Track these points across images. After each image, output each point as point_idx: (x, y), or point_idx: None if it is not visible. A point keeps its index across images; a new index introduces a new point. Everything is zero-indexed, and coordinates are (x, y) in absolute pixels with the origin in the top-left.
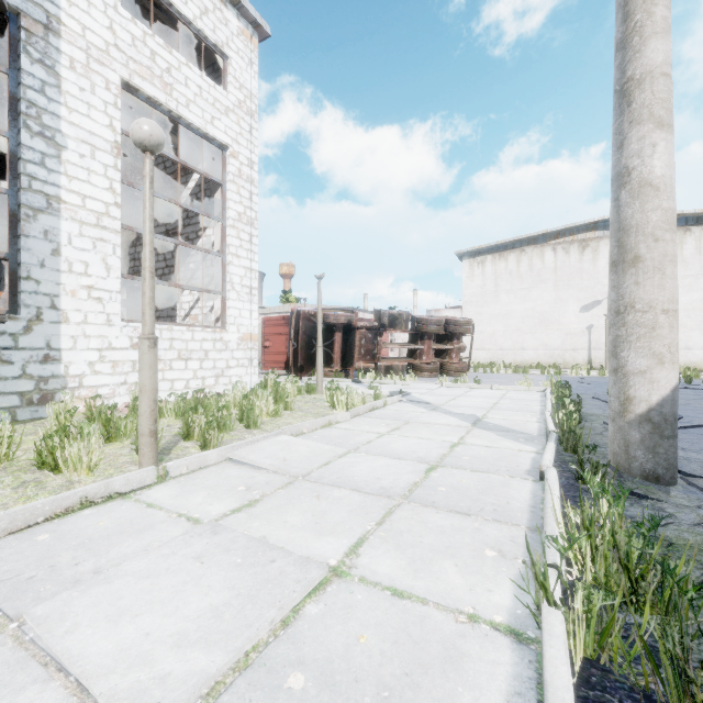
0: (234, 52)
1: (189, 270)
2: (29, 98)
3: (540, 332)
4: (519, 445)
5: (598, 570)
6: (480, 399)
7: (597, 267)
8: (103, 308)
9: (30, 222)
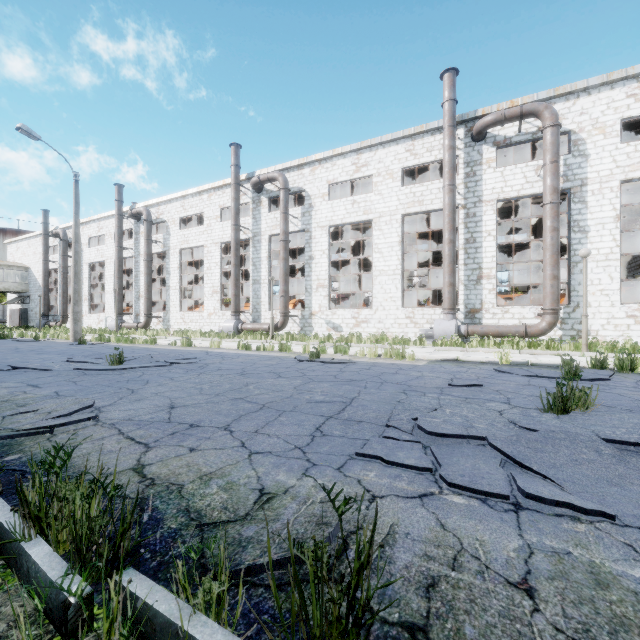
0: None
1: None
2: (574, 219)
3: None
4: None
5: (615, 362)
6: None
7: None
8: (609, 298)
9: (574, 268)
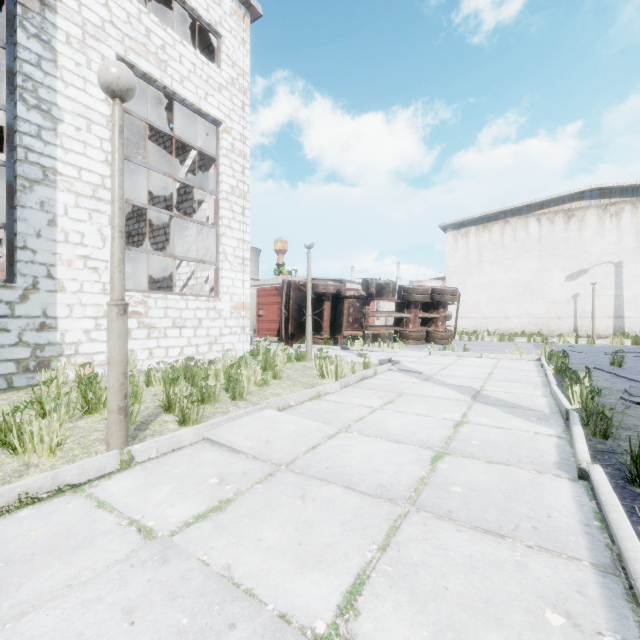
0: (227, 31)
1: (186, 243)
2: (25, 72)
3: (525, 301)
4: (533, 426)
5: None
6: (472, 368)
7: (583, 236)
8: (99, 277)
9: (26, 193)
